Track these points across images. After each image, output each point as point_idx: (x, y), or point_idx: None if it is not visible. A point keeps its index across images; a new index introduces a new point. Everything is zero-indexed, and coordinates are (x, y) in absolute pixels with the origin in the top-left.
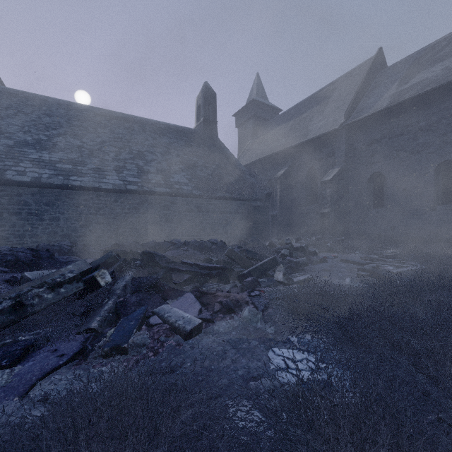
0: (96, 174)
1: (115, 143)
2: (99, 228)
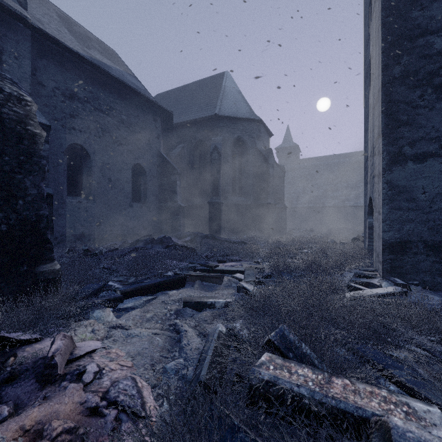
0: (355, 199)
1: (363, 180)
2: (357, 222)
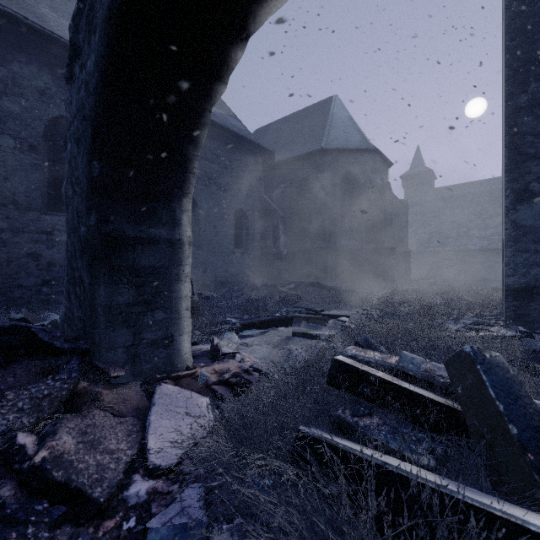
0: None
1: None
2: None
